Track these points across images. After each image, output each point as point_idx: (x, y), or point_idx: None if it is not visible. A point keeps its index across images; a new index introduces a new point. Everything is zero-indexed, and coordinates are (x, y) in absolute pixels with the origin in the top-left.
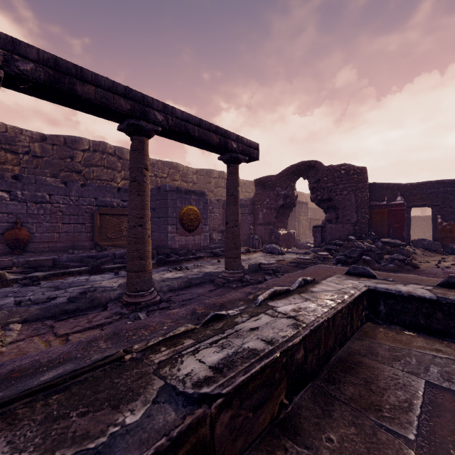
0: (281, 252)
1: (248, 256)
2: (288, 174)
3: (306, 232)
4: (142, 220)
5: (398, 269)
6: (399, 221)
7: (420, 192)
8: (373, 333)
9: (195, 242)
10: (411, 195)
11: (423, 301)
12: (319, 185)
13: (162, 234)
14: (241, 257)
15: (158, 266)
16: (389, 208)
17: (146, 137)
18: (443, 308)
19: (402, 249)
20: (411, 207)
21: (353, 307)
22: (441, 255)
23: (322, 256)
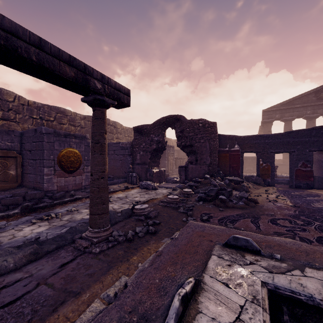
0: (154, 187)
1: (126, 193)
2: (160, 124)
3: (173, 168)
4: None
5: (246, 207)
6: (236, 162)
7: (249, 142)
8: None
9: (76, 182)
10: (244, 144)
11: None
12: (183, 134)
13: (38, 176)
14: (119, 194)
15: (22, 215)
16: (230, 153)
17: None
18: None
19: (243, 186)
20: (244, 152)
21: None
22: (263, 187)
23: (186, 192)
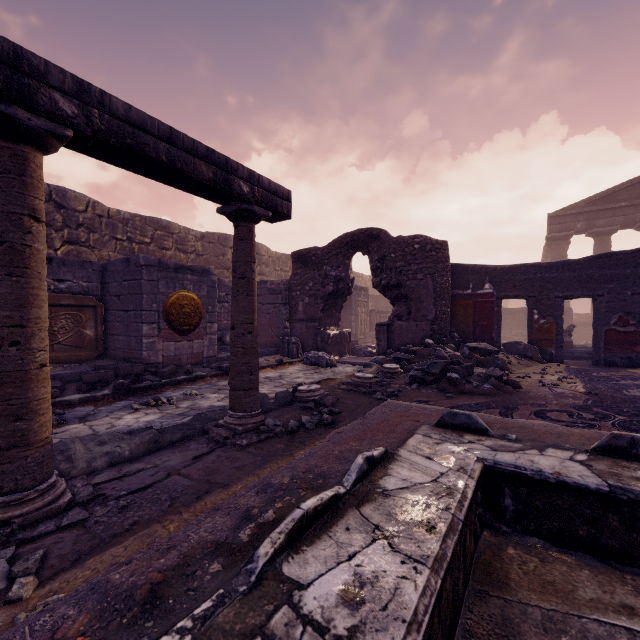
0: (330, 362)
1: (280, 371)
2: (340, 246)
3: (365, 329)
4: (20, 330)
5: (496, 392)
6: (488, 317)
7: (513, 278)
8: (501, 568)
9: (194, 351)
10: (502, 282)
11: (584, 494)
12: (384, 265)
13: (132, 338)
14: (269, 373)
15: (115, 399)
16: (476, 299)
17: (32, 147)
18: (623, 508)
19: (495, 358)
20: (502, 298)
21: (466, 523)
22: (538, 364)
23: (389, 370)
